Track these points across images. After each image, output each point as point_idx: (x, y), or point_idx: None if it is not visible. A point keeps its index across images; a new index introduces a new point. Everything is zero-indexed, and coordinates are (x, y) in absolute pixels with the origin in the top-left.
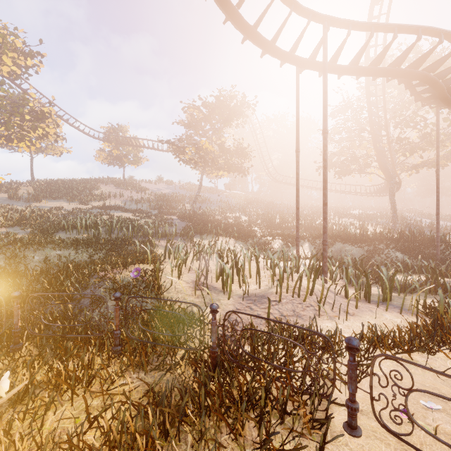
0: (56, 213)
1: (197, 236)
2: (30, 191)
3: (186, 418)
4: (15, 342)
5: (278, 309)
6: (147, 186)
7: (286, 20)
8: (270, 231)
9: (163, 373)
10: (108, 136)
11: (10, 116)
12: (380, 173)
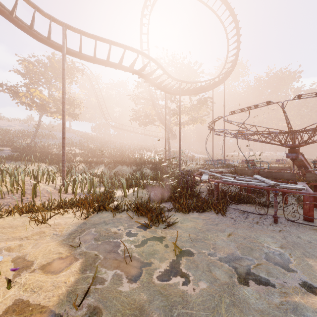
0: None
1: (12, 162)
2: None
3: None
4: None
5: None
6: None
7: (33, 16)
8: (88, 159)
9: None
10: None
11: None
12: None
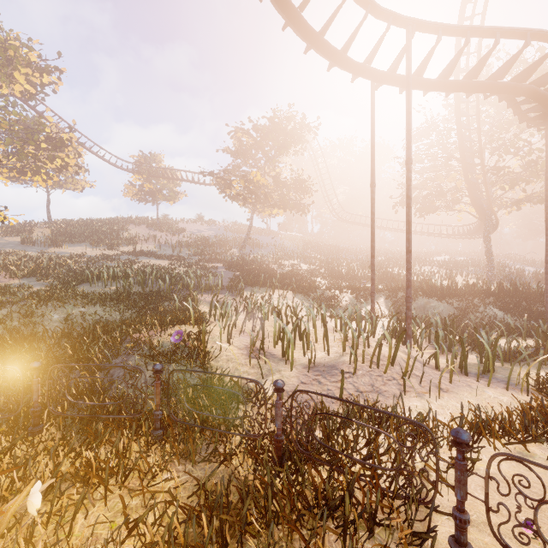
0: (78, 260)
1: (248, 289)
2: (46, 233)
3: (249, 528)
4: (34, 423)
5: (353, 382)
6: (185, 227)
7: (360, 24)
8: (336, 282)
9: (214, 464)
10: (139, 167)
11: (23, 144)
12: (471, 211)
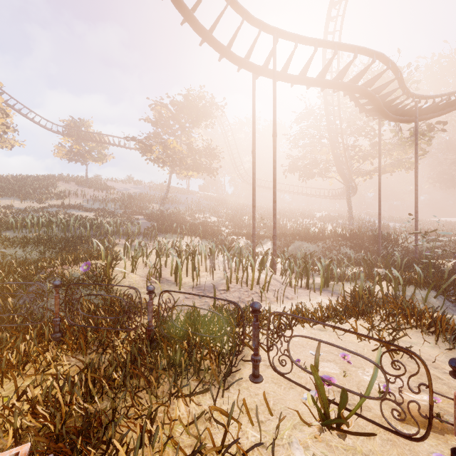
0: (4, 211)
1: (162, 235)
2: None
3: (112, 382)
4: None
5: (226, 296)
6: (113, 185)
7: (239, 28)
8: (237, 231)
9: (102, 354)
10: (69, 130)
11: None
12: (340, 178)
